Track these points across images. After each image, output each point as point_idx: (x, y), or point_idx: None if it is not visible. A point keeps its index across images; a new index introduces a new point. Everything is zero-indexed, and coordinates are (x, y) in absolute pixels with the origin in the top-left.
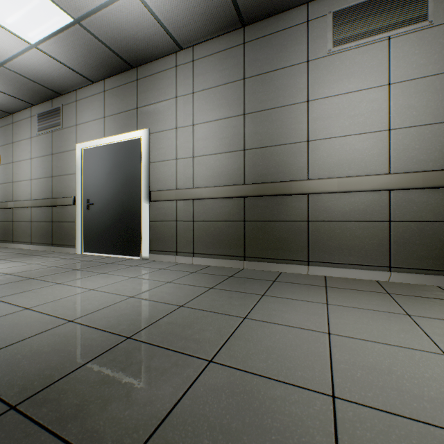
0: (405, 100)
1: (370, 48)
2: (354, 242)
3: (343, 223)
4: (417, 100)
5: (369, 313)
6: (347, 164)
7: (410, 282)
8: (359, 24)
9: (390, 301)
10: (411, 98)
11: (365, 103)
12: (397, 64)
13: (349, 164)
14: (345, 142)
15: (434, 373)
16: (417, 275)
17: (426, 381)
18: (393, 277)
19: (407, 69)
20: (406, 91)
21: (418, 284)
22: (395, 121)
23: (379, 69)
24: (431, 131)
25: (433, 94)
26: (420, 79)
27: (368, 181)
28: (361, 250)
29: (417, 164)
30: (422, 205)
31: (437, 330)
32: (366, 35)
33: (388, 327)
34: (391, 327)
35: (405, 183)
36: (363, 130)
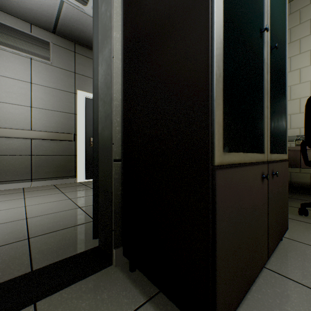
0: (40, 95)
1: (20, 58)
2: (10, 167)
3: (2, 156)
4: (46, 97)
5: (2, 202)
6: (4, 120)
7: (42, 185)
8: (13, 40)
9: (21, 195)
10: (43, 95)
11: (17, 87)
12: (36, 75)
13: (6, 120)
14: (3, 106)
15: (13, 212)
16: (46, 181)
17: (7, 215)
18: (33, 184)
19: (41, 80)
20: (40, 90)
21: (46, 185)
22: (35, 103)
23: (26, 72)
24: (52, 113)
25: (53, 97)
26: (47, 87)
27: (19, 132)
28: (15, 171)
29: (46, 127)
30: (48, 147)
31: (32, 200)
32: (18, 49)
33: (7, 205)
34: (10, 204)
35: (39, 136)
36: (16, 102)
